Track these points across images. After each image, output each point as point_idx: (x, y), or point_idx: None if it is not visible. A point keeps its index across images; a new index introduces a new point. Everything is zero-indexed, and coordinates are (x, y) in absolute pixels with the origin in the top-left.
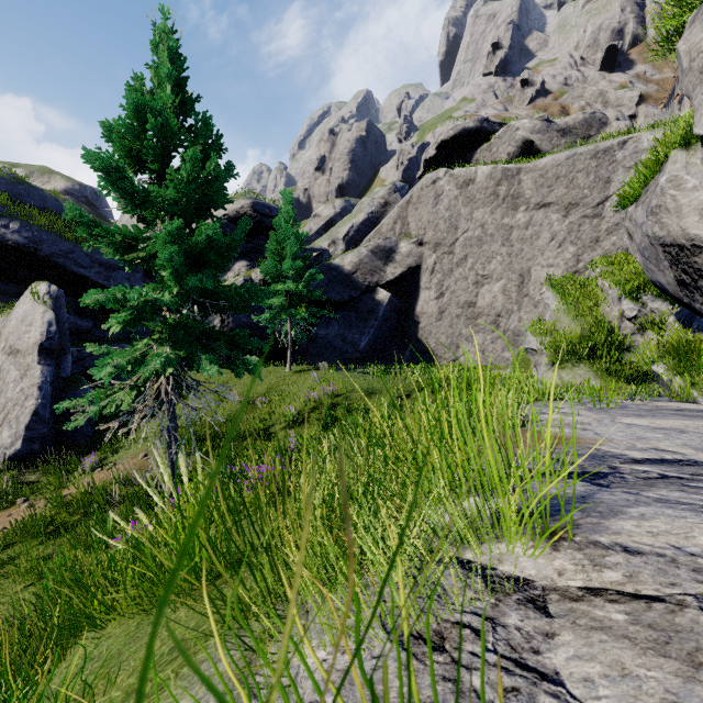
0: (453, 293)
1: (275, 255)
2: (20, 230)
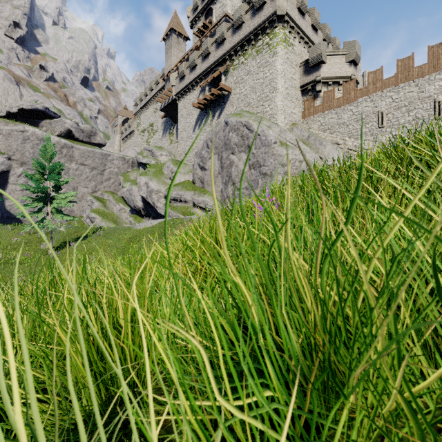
0: None
1: None
2: None
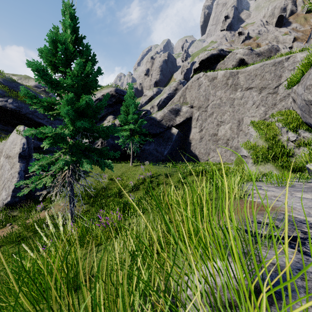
0: (206, 129)
1: (125, 112)
2: (12, 102)
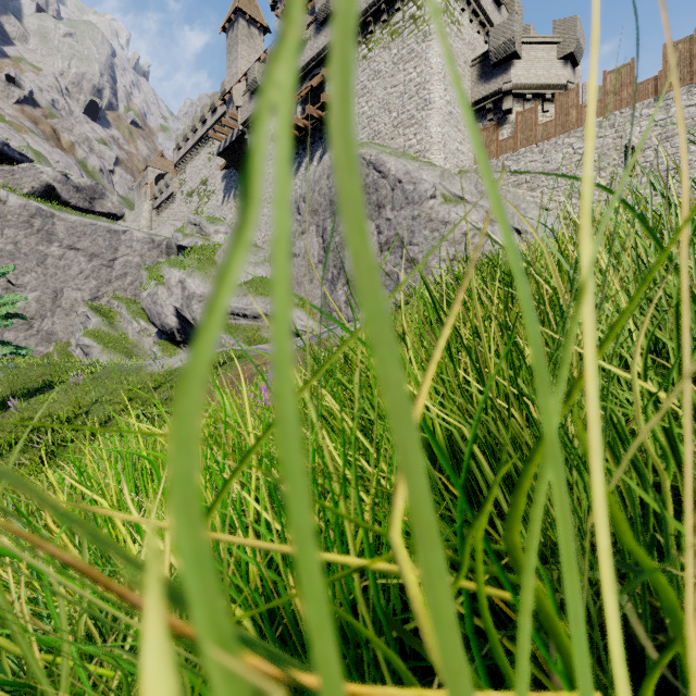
0: None
1: None
2: None
